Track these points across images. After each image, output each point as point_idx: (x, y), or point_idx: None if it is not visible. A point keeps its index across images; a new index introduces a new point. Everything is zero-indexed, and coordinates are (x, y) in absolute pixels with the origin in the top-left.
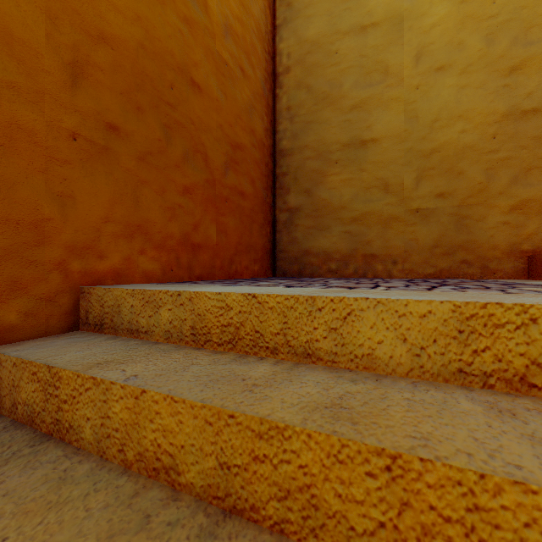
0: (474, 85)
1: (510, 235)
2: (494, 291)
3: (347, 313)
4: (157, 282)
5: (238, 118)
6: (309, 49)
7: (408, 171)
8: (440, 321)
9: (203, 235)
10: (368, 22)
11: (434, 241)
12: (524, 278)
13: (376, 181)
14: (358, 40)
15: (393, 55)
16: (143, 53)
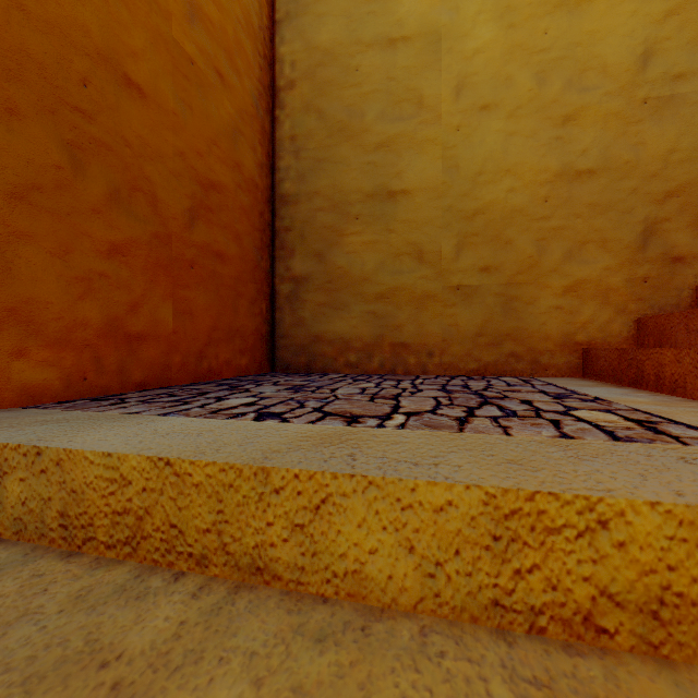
0: (524, 134)
1: (563, 322)
2: (545, 429)
3: (321, 500)
4: (54, 401)
5: (213, 145)
6: (321, 60)
7: (447, 236)
8: (466, 519)
9: (149, 318)
10: (398, 34)
11: (478, 328)
12: (579, 375)
13: (408, 247)
14: (385, 56)
15: (429, 82)
16: (22, 19)
